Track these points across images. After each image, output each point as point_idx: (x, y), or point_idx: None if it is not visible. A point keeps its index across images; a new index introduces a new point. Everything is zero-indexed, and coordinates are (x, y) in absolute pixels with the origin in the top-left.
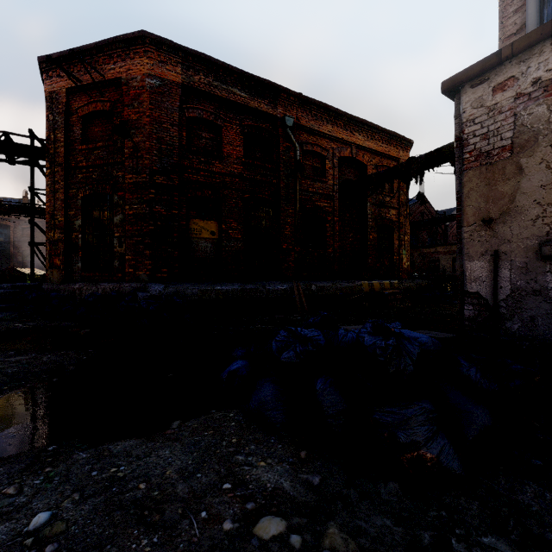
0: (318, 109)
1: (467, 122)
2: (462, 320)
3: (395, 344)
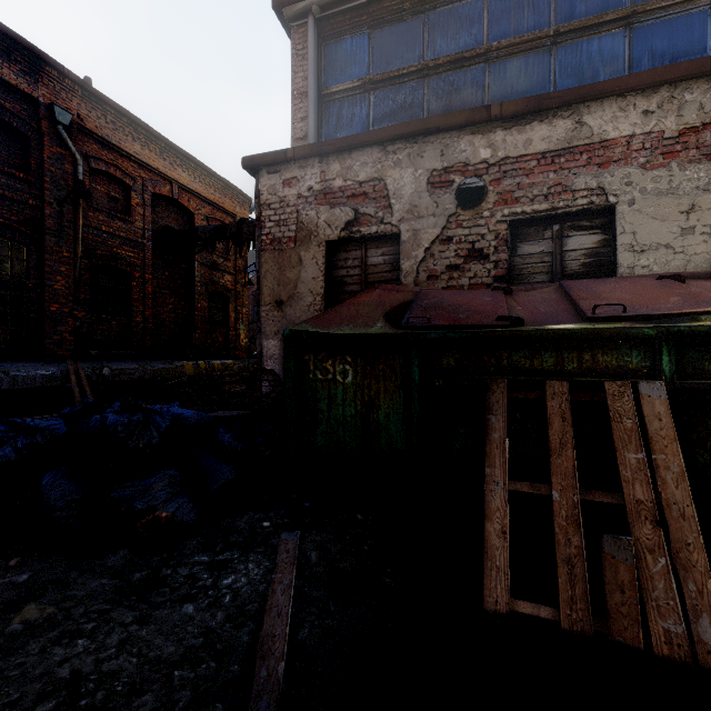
0: (118, 116)
1: (265, 205)
2: (261, 397)
3: (141, 419)
